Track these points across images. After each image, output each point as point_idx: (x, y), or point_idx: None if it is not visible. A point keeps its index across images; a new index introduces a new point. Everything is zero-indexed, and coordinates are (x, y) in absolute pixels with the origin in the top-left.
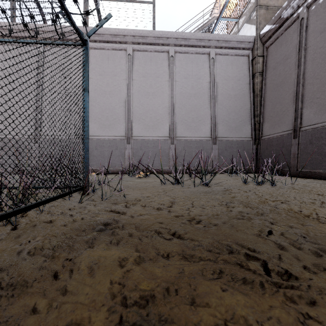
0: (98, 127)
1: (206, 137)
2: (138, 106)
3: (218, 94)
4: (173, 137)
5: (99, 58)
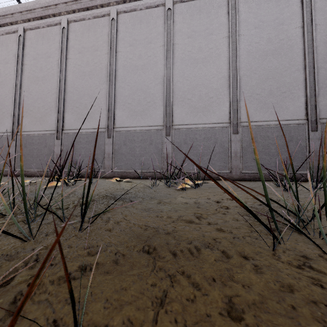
0: (127, 115)
1: (295, 120)
2: (181, 81)
3: (320, 44)
4: (236, 123)
5: (129, 24)
